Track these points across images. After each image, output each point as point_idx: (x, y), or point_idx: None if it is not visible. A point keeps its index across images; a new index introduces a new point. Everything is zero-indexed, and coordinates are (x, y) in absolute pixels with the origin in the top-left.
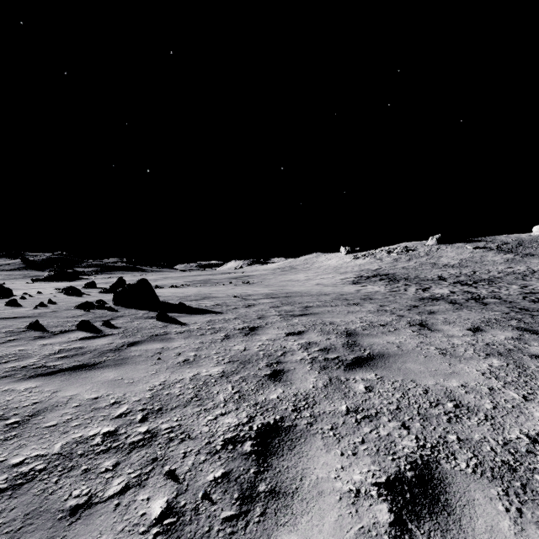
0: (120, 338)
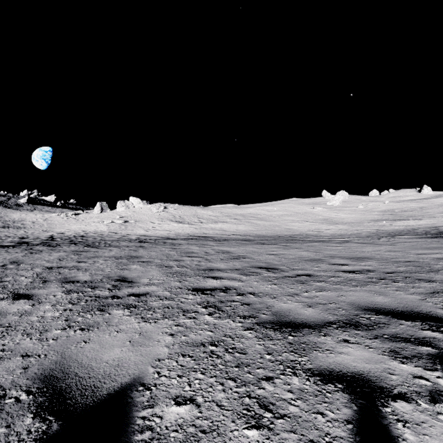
0: (41, 288)
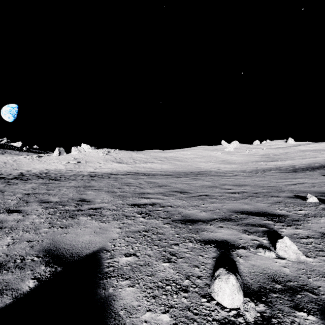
0: (26, 206)
